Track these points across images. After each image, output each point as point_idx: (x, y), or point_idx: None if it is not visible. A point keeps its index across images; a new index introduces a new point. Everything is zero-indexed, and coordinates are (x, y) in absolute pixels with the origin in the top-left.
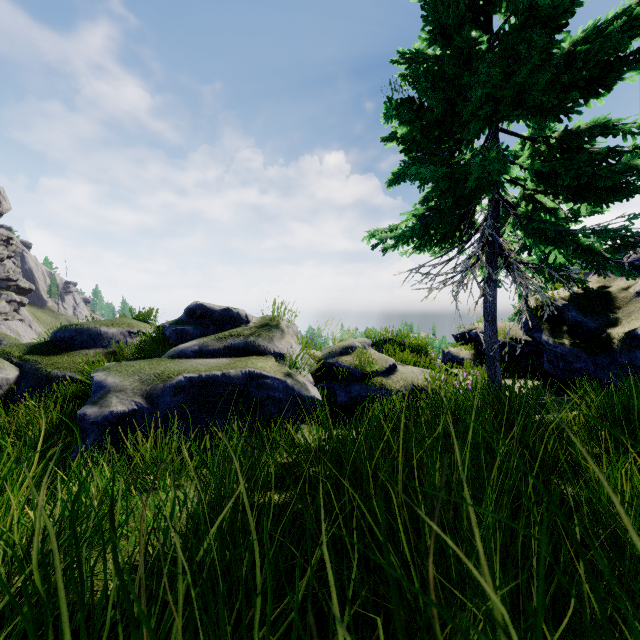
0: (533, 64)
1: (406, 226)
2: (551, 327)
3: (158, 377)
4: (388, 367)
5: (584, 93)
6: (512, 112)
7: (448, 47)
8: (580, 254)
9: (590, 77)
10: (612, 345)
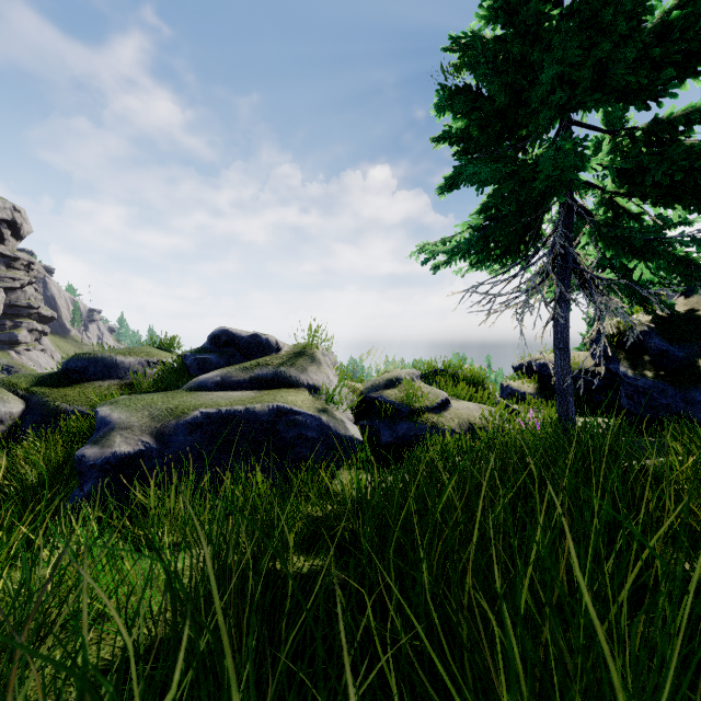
0: (619, 34)
1: (461, 238)
2: (630, 357)
3: (171, 412)
4: (440, 402)
5: (680, 72)
6: (591, 97)
7: (512, 24)
8: (673, 268)
9: (688, 52)
10: None
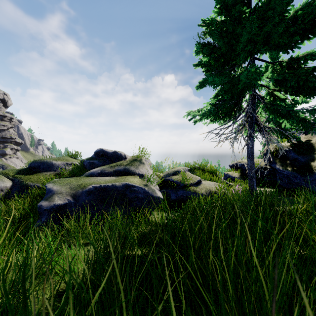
0: (275, 21)
1: (206, 109)
2: (281, 161)
3: (79, 186)
4: (197, 181)
5: (302, 37)
6: (263, 48)
7: (229, 15)
8: (299, 122)
9: (305, 29)
10: (314, 170)
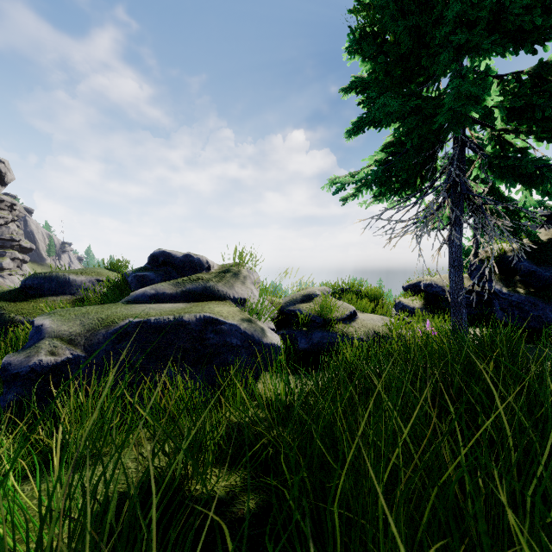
0: None
1: (368, 172)
2: (503, 277)
3: (101, 322)
4: (349, 314)
5: None
6: (488, 38)
7: None
8: None
9: None
10: None
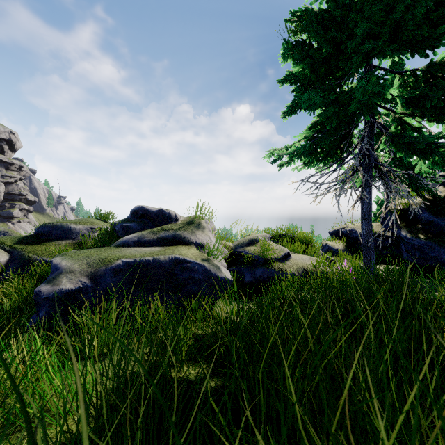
0: (411, 0)
1: (298, 146)
2: (408, 225)
3: (101, 261)
4: (284, 255)
5: None
6: (389, 47)
7: None
8: (444, 163)
9: None
10: None
